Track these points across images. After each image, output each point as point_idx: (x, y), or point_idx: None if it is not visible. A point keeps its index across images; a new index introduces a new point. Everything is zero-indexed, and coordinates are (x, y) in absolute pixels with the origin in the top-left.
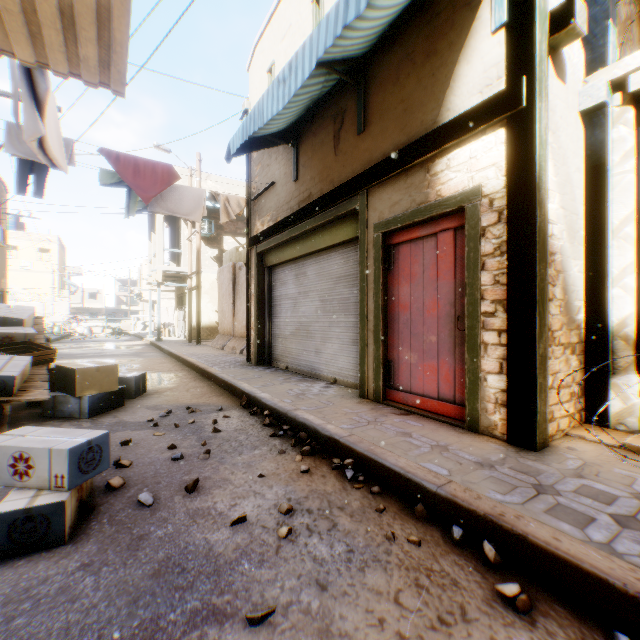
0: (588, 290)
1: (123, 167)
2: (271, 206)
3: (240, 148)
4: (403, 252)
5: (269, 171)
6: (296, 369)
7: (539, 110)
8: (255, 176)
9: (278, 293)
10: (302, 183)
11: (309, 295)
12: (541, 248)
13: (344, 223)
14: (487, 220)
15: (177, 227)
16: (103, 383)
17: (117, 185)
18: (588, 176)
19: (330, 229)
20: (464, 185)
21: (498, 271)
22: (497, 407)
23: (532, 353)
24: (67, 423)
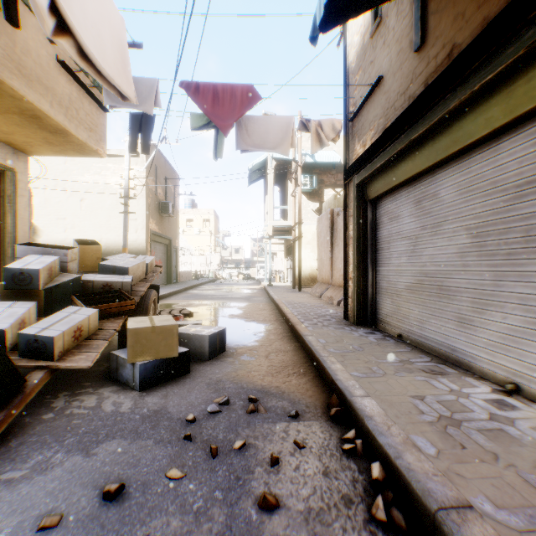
0: None
1: (202, 98)
2: (376, 114)
3: (330, 19)
4: None
5: (373, 69)
6: (416, 342)
7: None
8: (354, 90)
9: (385, 232)
10: (432, 43)
11: (443, 228)
12: None
13: None
14: None
15: (285, 188)
16: (159, 347)
17: (205, 128)
18: None
19: (504, 90)
20: None
21: None
22: None
23: None
24: (113, 396)
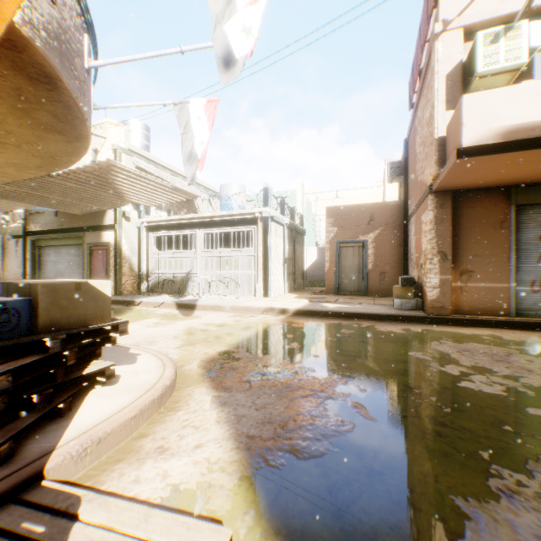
0: (139, 264)
1: None
2: (43, 221)
3: None
4: (96, 252)
5: None
6: None
7: (119, 230)
8: None
9: (46, 258)
10: (60, 219)
11: (64, 261)
12: (120, 257)
13: (78, 239)
14: (112, 249)
15: None
16: None
17: None
18: (139, 240)
19: (73, 239)
20: (108, 240)
21: (113, 260)
22: (113, 289)
23: (118, 277)
24: None
